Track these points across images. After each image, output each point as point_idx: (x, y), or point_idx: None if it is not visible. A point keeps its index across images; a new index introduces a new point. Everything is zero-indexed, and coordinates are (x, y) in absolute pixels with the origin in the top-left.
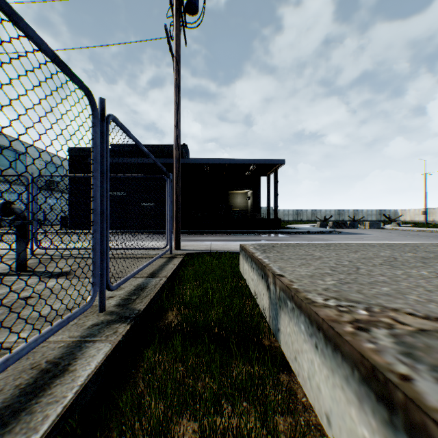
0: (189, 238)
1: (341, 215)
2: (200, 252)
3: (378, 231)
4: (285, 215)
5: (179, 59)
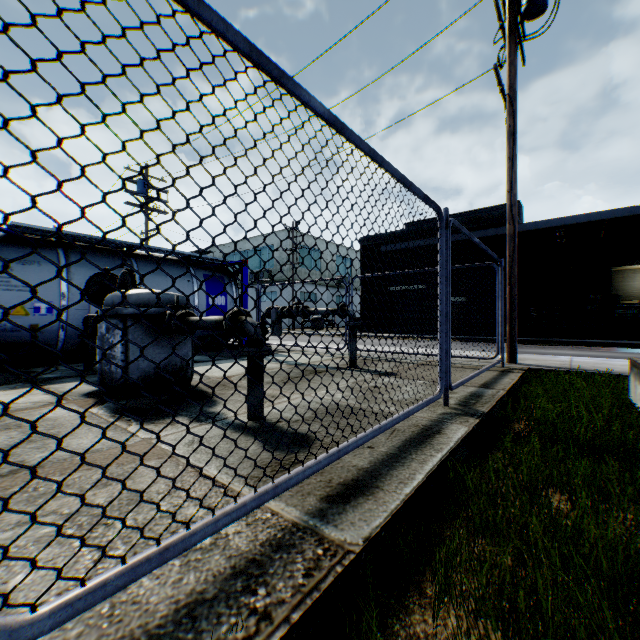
0: (525, 350)
1: None
2: (550, 369)
3: None
4: None
5: (514, 96)
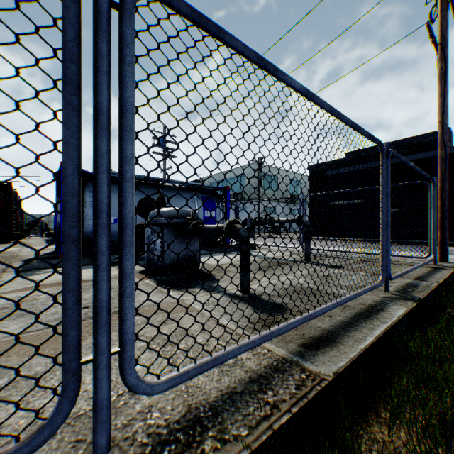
0: None
1: None
2: None
3: None
4: None
5: (444, 44)
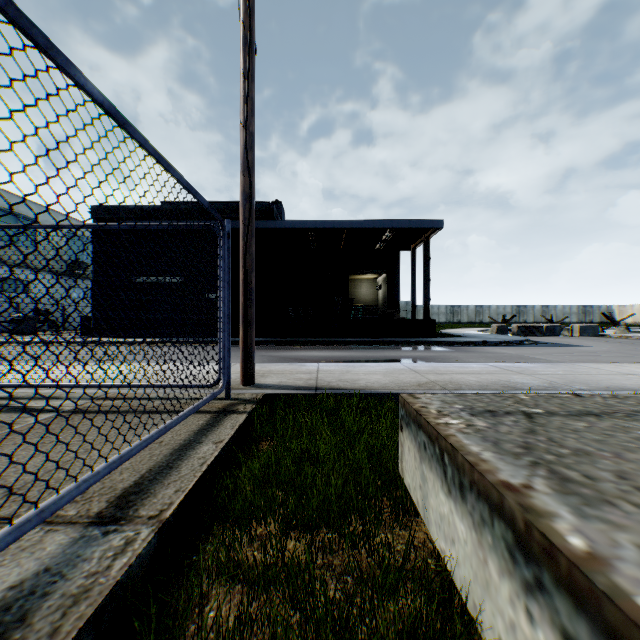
0: (281, 353)
1: (522, 315)
2: (293, 392)
3: (601, 341)
4: (434, 314)
5: None
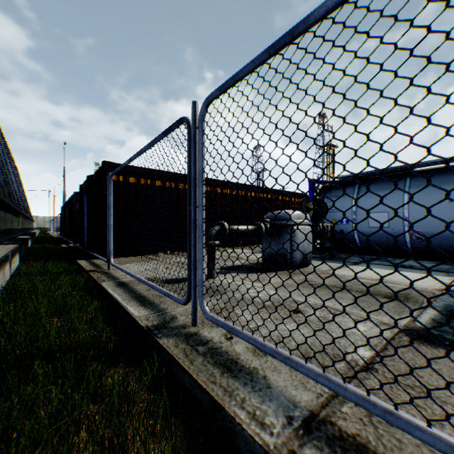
0: None
1: None
2: None
3: None
4: None
5: None
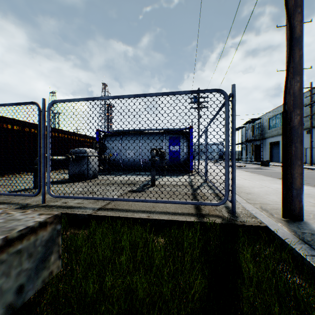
0: None
1: None
2: (282, 238)
3: None
4: None
5: None
